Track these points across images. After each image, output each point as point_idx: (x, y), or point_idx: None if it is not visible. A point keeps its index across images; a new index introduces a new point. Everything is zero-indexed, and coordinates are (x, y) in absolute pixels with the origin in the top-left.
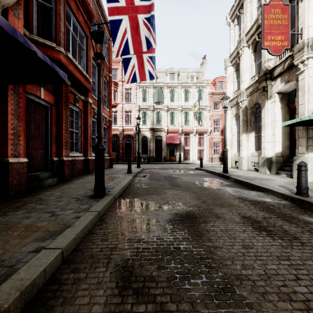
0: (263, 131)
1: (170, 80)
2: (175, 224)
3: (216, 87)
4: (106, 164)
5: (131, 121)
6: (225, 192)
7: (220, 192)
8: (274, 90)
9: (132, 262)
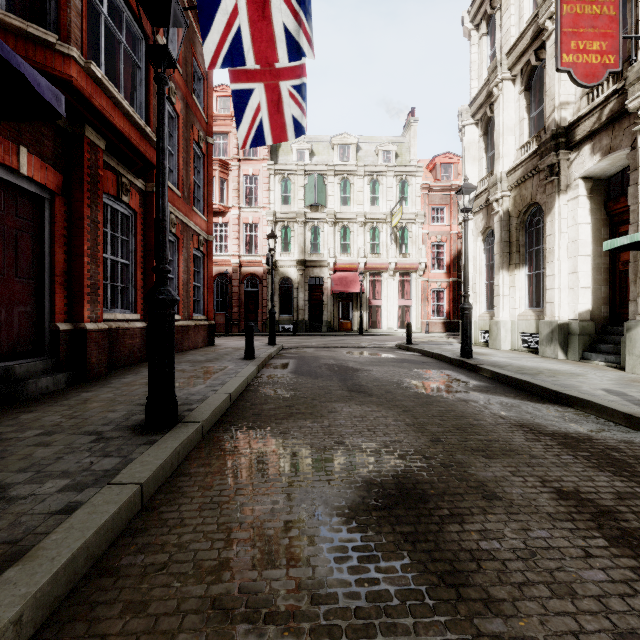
0: (549, 265)
1: (341, 159)
2: (369, 528)
3: (436, 175)
4: (199, 338)
5: (257, 245)
6: (482, 409)
7: (469, 410)
8: (575, 172)
9: None
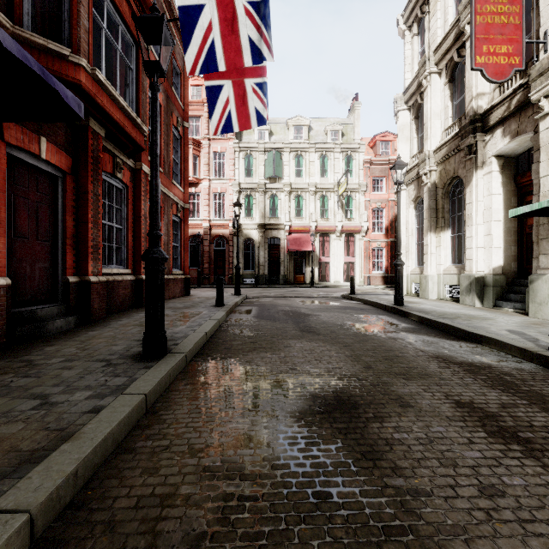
0: (468, 228)
1: (296, 138)
2: (313, 425)
3: (376, 151)
4: (177, 289)
5: (224, 211)
6: (407, 345)
7: (397, 346)
8: (490, 152)
9: (212, 548)
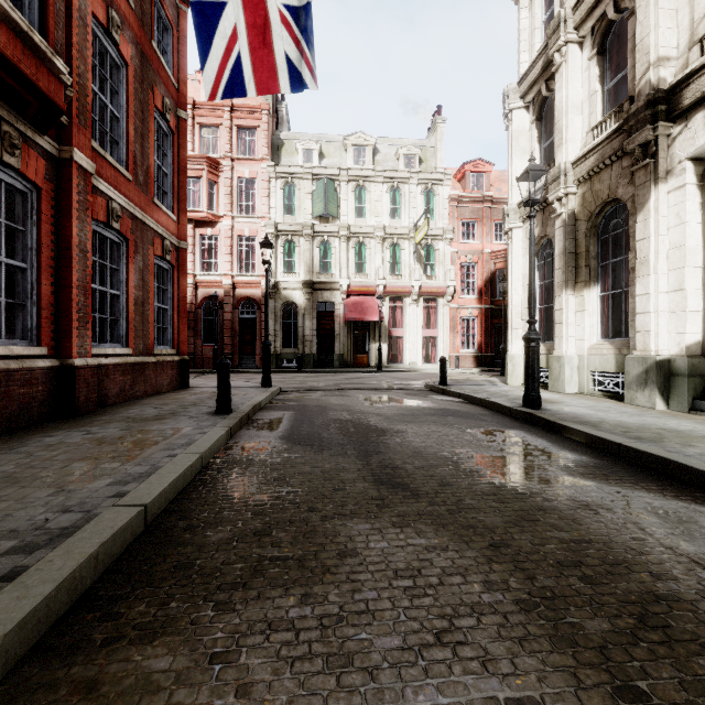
0: (641, 280)
1: (356, 163)
2: None
3: (466, 185)
4: (164, 379)
5: (255, 263)
6: (637, 532)
7: (617, 539)
8: (681, 152)
9: None
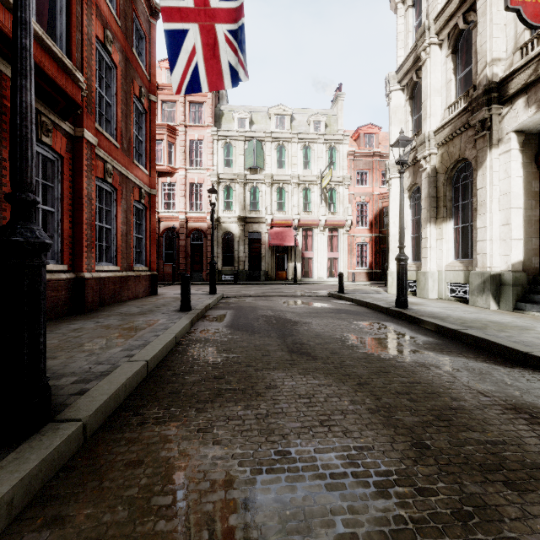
0: (480, 217)
1: (277, 128)
2: None
3: (360, 143)
4: (140, 288)
5: (202, 203)
6: (450, 378)
7: (437, 381)
8: (508, 126)
9: None
